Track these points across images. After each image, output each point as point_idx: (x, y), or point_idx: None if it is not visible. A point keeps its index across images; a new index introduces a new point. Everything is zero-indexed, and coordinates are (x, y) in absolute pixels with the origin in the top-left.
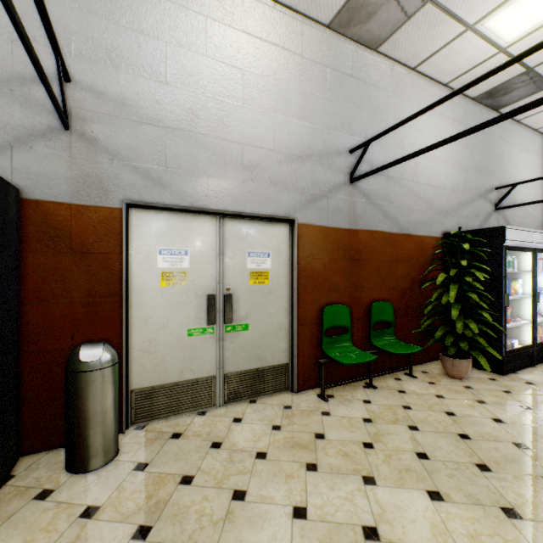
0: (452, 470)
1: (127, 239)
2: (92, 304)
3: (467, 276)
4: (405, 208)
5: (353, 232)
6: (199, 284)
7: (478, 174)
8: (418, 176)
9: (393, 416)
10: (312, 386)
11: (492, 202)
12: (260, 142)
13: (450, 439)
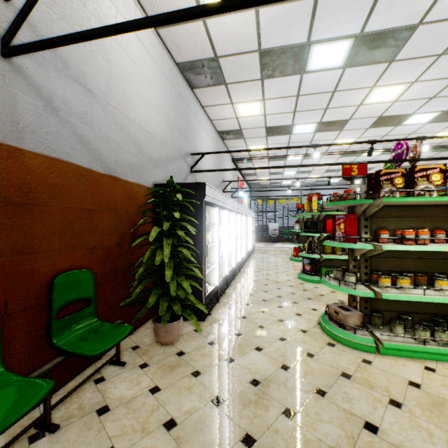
0: None
1: None
2: None
3: (177, 229)
4: (113, 143)
5: (11, 150)
6: None
7: (181, 136)
8: (129, 110)
9: None
10: None
11: (189, 165)
12: None
13: None
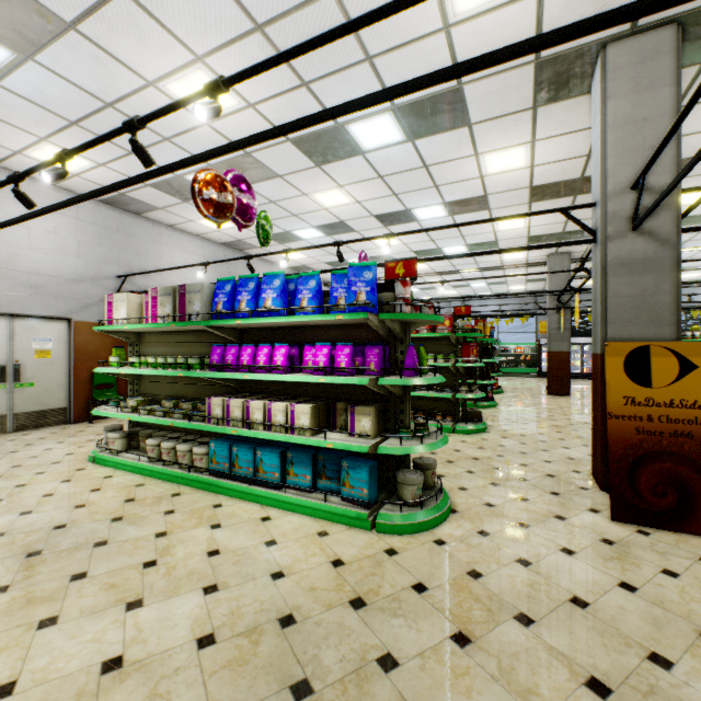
0: None
1: None
2: None
3: None
4: None
5: None
6: None
7: None
8: None
9: None
10: (87, 420)
11: None
12: (44, 271)
13: None
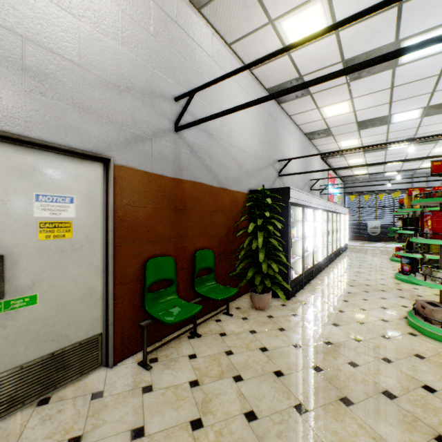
0: (279, 425)
1: None
2: None
3: (267, 225)
4: (223, 165)
5: (178, 181)
6: None
7: (270, 148)
8: (232, 139)
9: (218, 368)
10: (133, 352)
11: (277, 170)
12: (57, 46)
13: (269, 381)
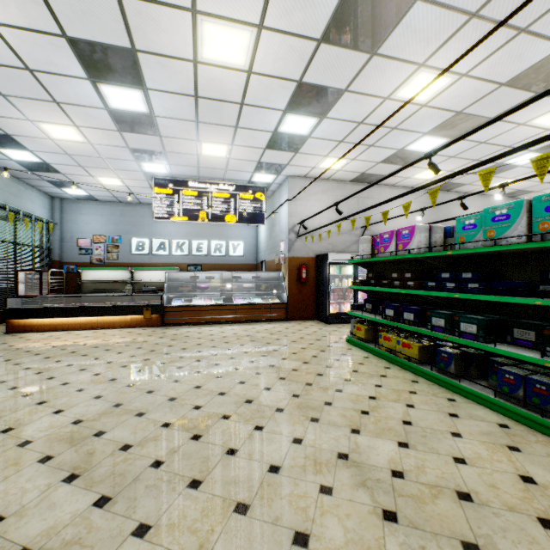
0: None
1: None
2: None
3: None
4: None
5: None
6: None
7: None
8: None
9: None
10: None
11: None
12: None
13: None
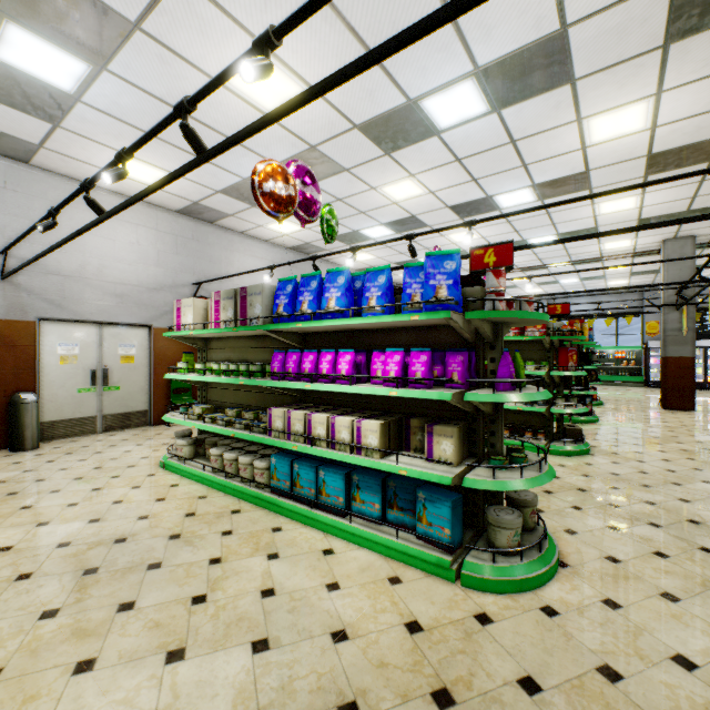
0: None
1: (39, 338)
2: (18, 373)
3: None
4: None
5: None
6: (86, 363)
7: None
8: None
9: None
10: (165, 423)
11: None
12: (128, 281)
13: None
